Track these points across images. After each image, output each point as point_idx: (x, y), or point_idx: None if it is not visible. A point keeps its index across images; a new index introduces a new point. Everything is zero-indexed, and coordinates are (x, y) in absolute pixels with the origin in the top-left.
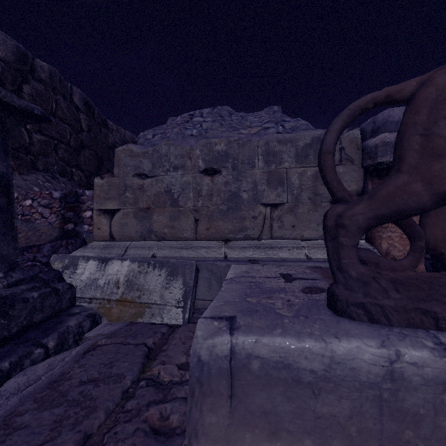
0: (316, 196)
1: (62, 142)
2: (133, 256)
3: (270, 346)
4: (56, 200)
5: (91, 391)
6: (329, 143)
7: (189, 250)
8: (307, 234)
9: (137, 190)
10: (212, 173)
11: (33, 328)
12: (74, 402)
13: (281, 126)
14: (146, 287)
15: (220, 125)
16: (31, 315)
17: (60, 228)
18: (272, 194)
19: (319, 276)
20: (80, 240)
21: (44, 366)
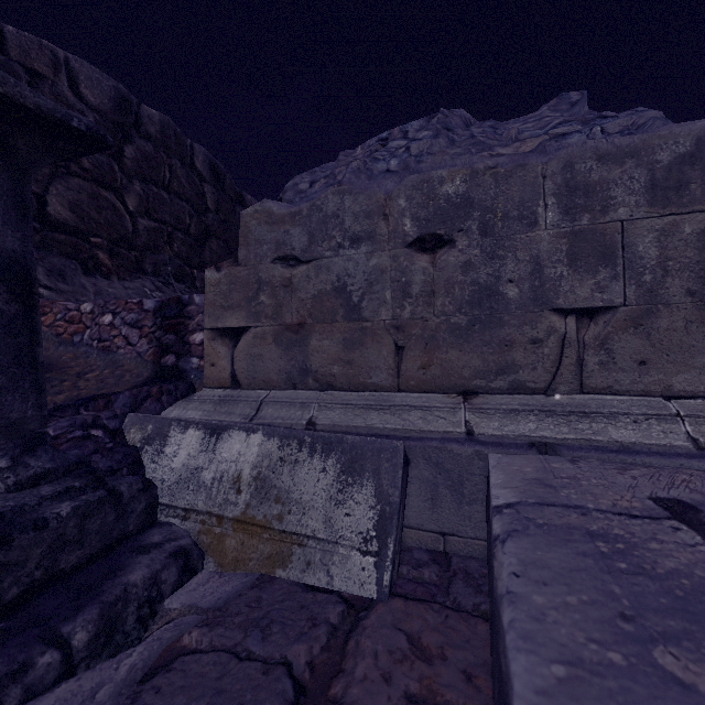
0: None
1: (179, 230)
2: (271, 422)
3: None
4: (148, 313)
5: None
6: None
7: (385, 413)
8: (683, 383)
9: (280, 289)
10: (432, 247)
11: (56, 585)
12: None
13: (599, 126)
14: (295, 496)
15: (449, 144)
16: (52, 555)
17: (154, 363)
18: (583, 284)
19: None
20: (184, 385)
21: None
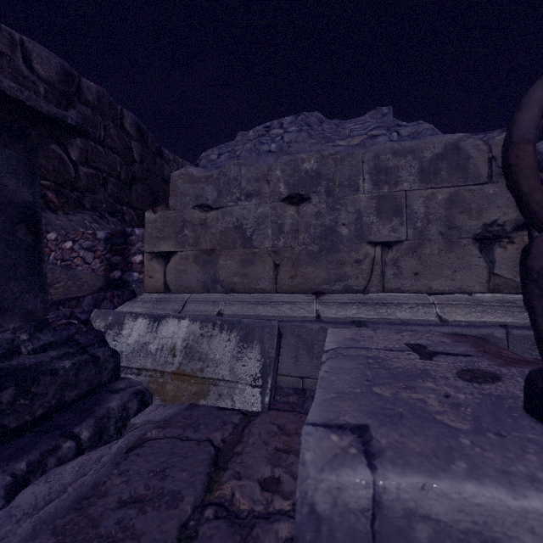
0: (452, 230)
1: (111, 175)
2: (193, 313)
3: (453, 499)
4: (100, 241)
5: (134, 521)
6: (526, 126)
7: (267, 306)
8: (437, 285)
9: (198, 226)
10: (297, 202)
11: (63, 410)
12: (108, 539)
13: (395, 132)
14: (211, 356)
15: (308, 136)
16: (61, 392)
17: (105, 277)
18: (385, 227)
19: (471, 349)
20: (128, 292)
21: (74, 468)
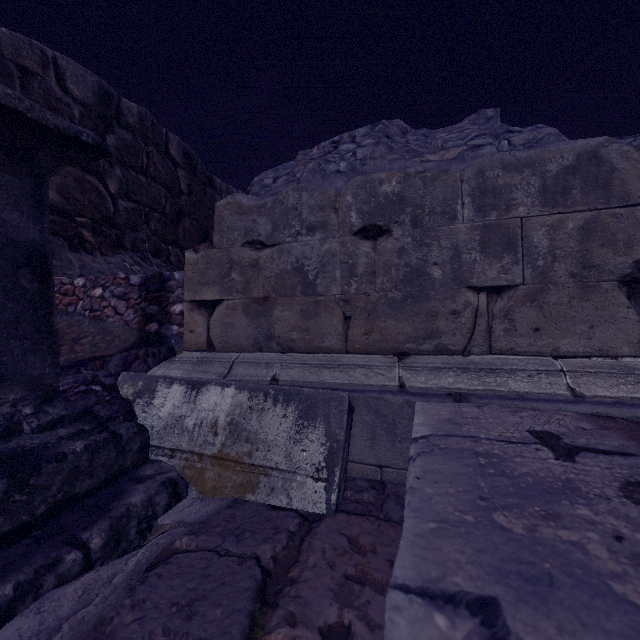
0: (588, 270)
1: (155, 210)
2: (241, 378)
3: None
4: (134, 287)
5: None
6: None
7: (335, 370)
8: (567, 345)
9: (249, 269)
10: (373, 235)
11: (73, 505)
12: None
13: (506, 140)
14: (262, 436)
15: (388, 150)
16: (70, 482)
17: (139, 330)
18: (492, 267)
19: (629, 443)
20: (166, 349)
21: (76, 592)
